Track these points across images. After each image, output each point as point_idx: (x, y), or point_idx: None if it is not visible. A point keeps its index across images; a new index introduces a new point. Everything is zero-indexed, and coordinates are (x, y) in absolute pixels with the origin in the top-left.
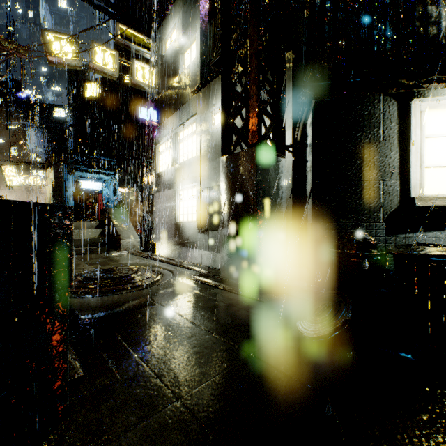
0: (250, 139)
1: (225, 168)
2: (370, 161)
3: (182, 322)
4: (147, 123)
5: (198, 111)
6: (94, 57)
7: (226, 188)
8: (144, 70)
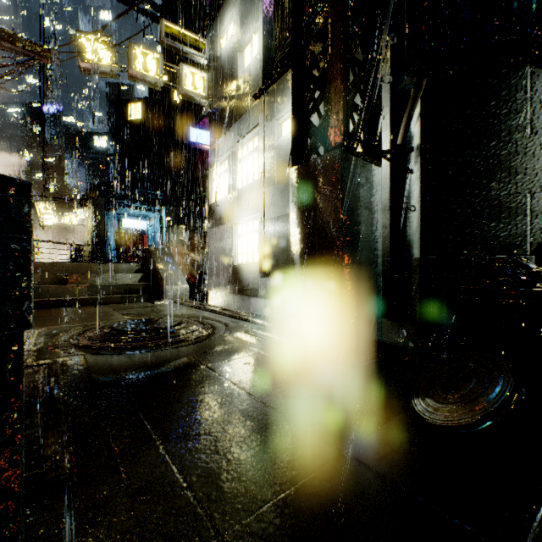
0: (332, 139)
1: (297, 183)
2: (510, 165)
3: (234, 393)
4: (200, 148)
5: (260, 120)
6: (134, 62)
7: (298, 210)
8: (194, 77)
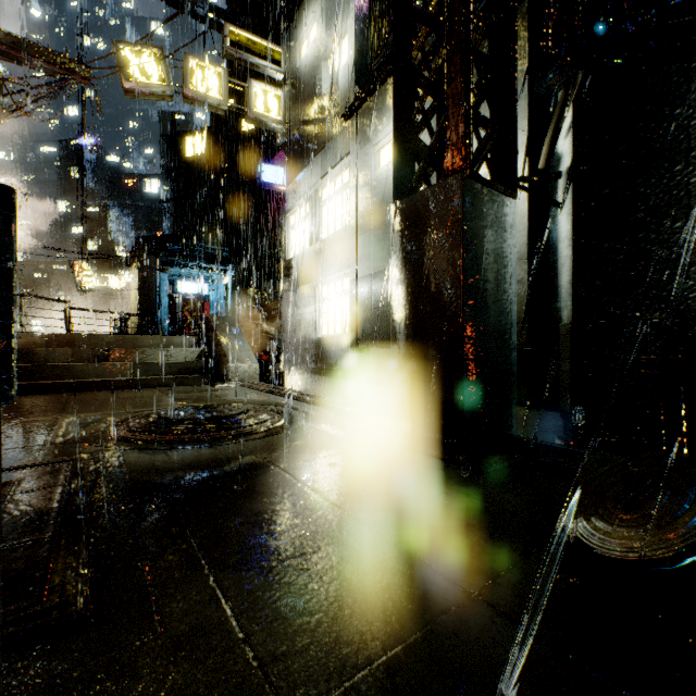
0: (449, 161)
1: (400, 224)
2: None
3: (315, 504)
4: (274, 189)
5: (352, 147)
6: (190, 79)
7: (402, 259)
8: (267, 96)
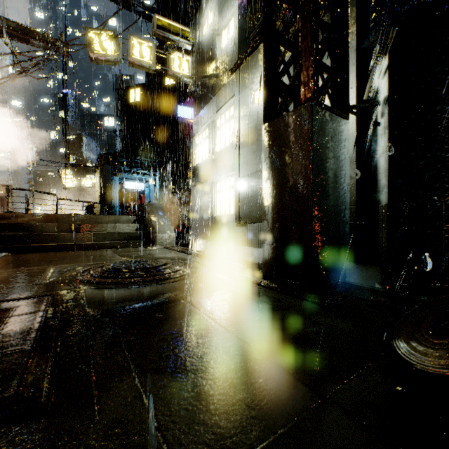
0: (302, 94)
1: (268, 138)
2: None
3: (211, 327)
4: (186, 122)
5: (236, 91)
6: (132, 50)
7: (269, 162)
8: (181, 60)
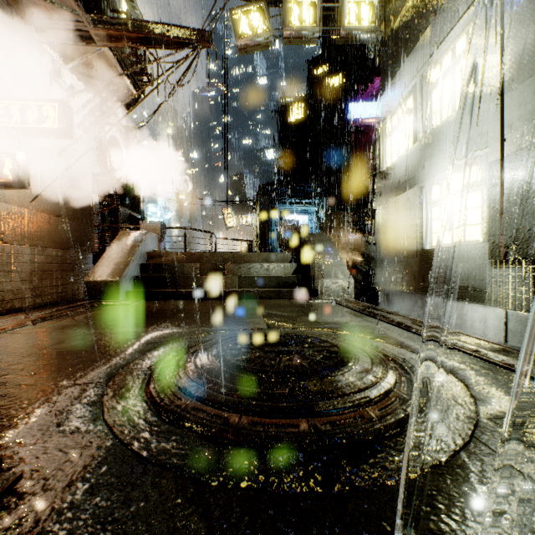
0: None
1: None
2: None
3: None
4: (362, 124)
5: None
6: (288, 18)
7: None
8: (360, 7)
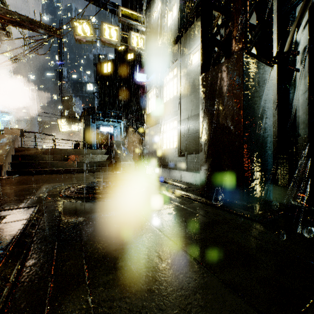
0: (234, 46)
1: (205, 85)
2: None
3: (159, 239)
4: (142, 84)
5: (178, 56)
6: (104, 33)
7: (206, 104)
8: (138, 38)
